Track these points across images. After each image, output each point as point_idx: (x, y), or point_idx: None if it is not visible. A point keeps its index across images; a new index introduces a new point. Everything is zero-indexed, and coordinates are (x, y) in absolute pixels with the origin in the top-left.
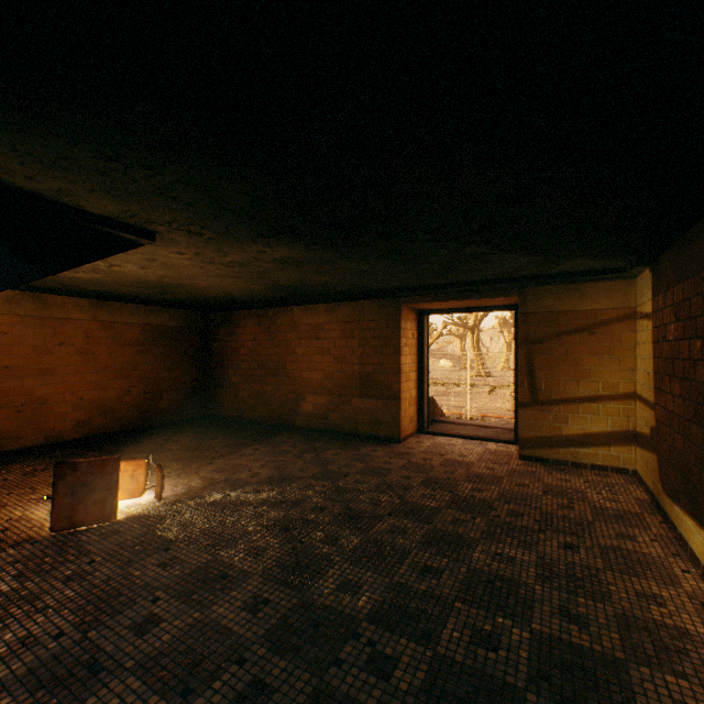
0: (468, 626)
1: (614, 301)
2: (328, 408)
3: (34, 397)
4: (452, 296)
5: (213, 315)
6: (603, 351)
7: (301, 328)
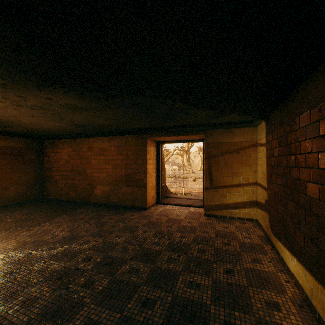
0: None
1: (248, 138)
2: (109, 192)
3: None
4: (173, 133)
5: (45, 141)
6: (243, 162)
7: (95, 149)
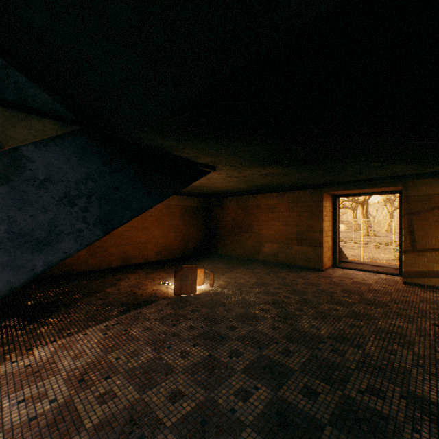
0: (378, 346)
1: None
2: (278, 251)
3: (141, 240)
4: (357, 187)
5: (212, 200)
6: None
7: (262, 206)
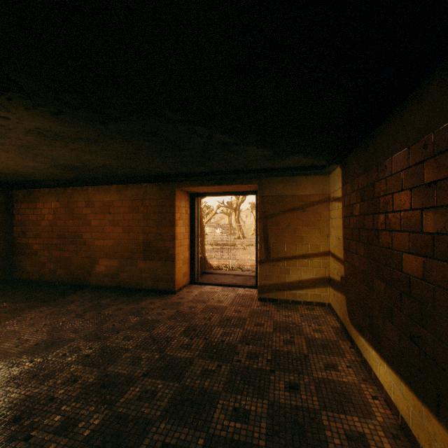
0: None
1: (317, 190)
2: (118, 269)
3: None
4: (213, 182)
5: (16, 191)
6: (311, 223)
7: (96, 204)
